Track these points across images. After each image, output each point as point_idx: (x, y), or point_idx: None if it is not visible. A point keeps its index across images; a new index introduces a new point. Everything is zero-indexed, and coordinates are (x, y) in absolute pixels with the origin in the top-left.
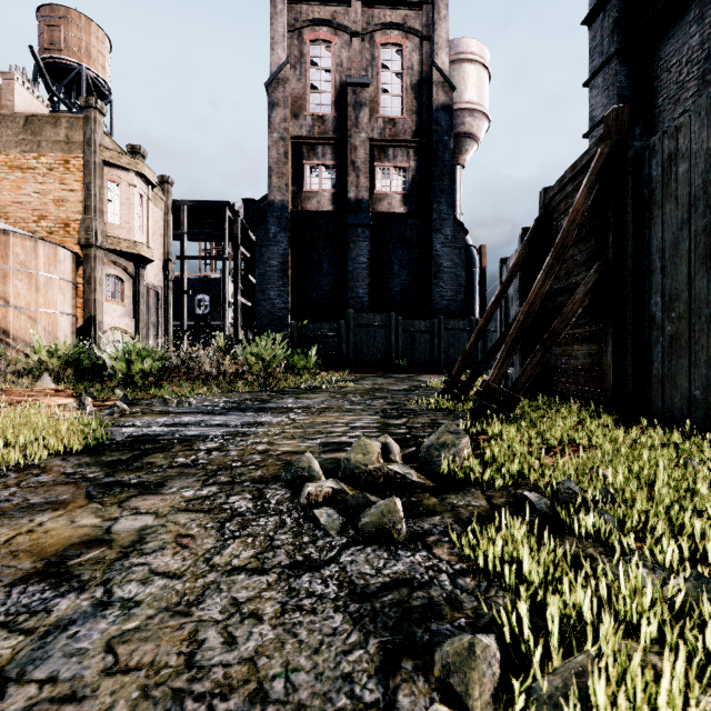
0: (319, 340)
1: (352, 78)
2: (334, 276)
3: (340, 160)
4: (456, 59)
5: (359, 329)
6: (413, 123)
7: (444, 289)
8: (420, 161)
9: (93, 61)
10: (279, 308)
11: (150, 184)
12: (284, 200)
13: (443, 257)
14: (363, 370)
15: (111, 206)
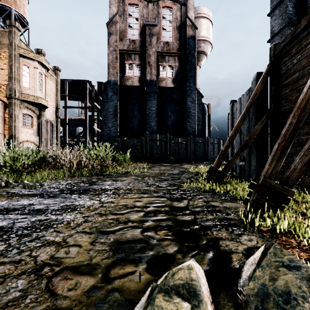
0: (132, 147)
1: (148, 22)
2: (140, 116)
3: (142, 61)
4: (197, 16)
5: (151, 142)
6: (177, 45)
7: (192, 123)
8: (180, 63)
9: (18, 7)
10: (113, 132)
11: (46, 68)
12: (116, 80)
13: (191, 108)
14: (154, 162)
15: (24, 78)
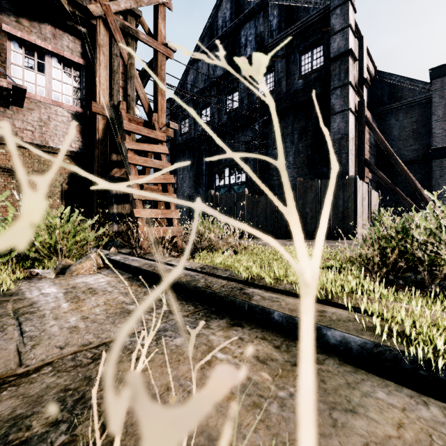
0: None
1: None
2: None
3: None
4: None
5: None
6: None
7: None
8: None
9: None
10: None
11: None
12: None
13: None
14: None
15: None
